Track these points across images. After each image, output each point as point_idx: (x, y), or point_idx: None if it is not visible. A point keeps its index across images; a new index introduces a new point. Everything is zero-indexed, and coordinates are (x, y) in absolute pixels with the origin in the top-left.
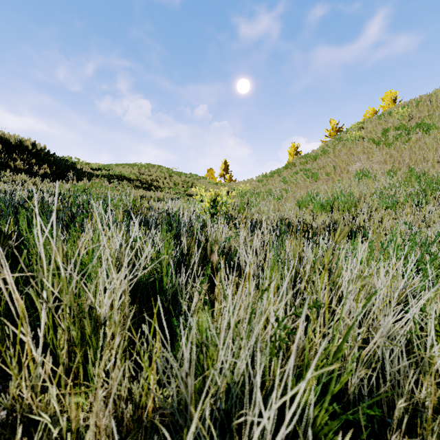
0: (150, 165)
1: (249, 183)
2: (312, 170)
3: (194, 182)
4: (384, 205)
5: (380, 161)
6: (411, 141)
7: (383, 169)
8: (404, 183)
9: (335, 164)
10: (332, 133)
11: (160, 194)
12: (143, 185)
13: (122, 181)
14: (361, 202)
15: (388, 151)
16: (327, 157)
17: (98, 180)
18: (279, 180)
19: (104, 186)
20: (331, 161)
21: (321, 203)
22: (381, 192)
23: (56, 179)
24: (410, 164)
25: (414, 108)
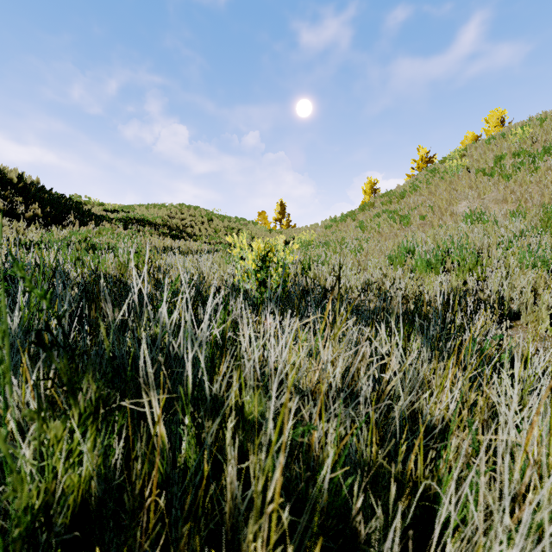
0: (184, 206)
1: (313, 229)
2: (399, 211)
3: (240, 228)
4: (530, 264)
5: (496, 199)
6: (540, 172)
7: (506, 210)
8: (542, 230)
9: (433, 204)
10: (421, 164)
11: (193, 245)
12: (172, 232)
13: (144, 226)
14: (485, 258)
15: (508, 185)
16: (419, 194)
17: (110, 225)
18: (354, 225)
19: (117, 234)
20: (426, 200)
21: (427, 259)
22: (510, 242)
23: (50, 224)
24: (544, 203)
25: (537, 128)
